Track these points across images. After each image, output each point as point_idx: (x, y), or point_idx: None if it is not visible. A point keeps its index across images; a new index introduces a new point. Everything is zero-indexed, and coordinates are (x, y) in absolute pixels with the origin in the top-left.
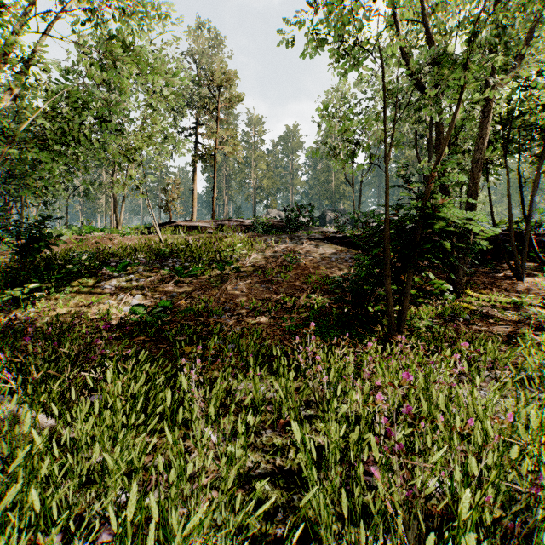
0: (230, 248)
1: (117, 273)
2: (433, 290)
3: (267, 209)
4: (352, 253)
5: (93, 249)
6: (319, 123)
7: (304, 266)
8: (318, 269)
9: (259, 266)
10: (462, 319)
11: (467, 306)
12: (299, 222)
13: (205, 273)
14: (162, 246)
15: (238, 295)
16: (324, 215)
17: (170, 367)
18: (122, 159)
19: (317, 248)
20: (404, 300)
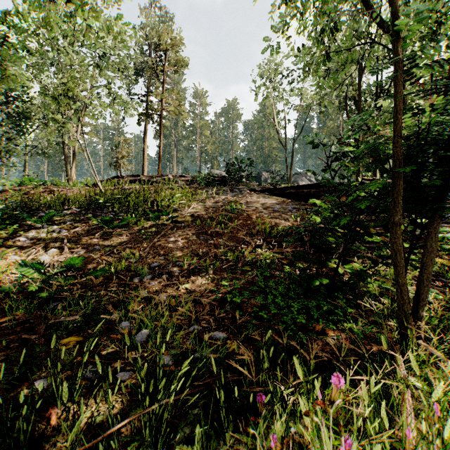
0: (168, 197)
1: (39, 224)
2: (443, 246)
3: (211, 170)
4: (294, 203)
5: (25, 199)
6: (256, 91)
7: (246, 217)
8: (262, 219)
9: (198, 216)
10: (447, 280)
11: (441, 261)
12: (239, 176)
13: (138, 224)
14: (98, 196)
15: (172, 249)
16: (259, 175)
17: (0, 403)
18: (52, 103)
19: (258, 198)
20: (424, 264)
